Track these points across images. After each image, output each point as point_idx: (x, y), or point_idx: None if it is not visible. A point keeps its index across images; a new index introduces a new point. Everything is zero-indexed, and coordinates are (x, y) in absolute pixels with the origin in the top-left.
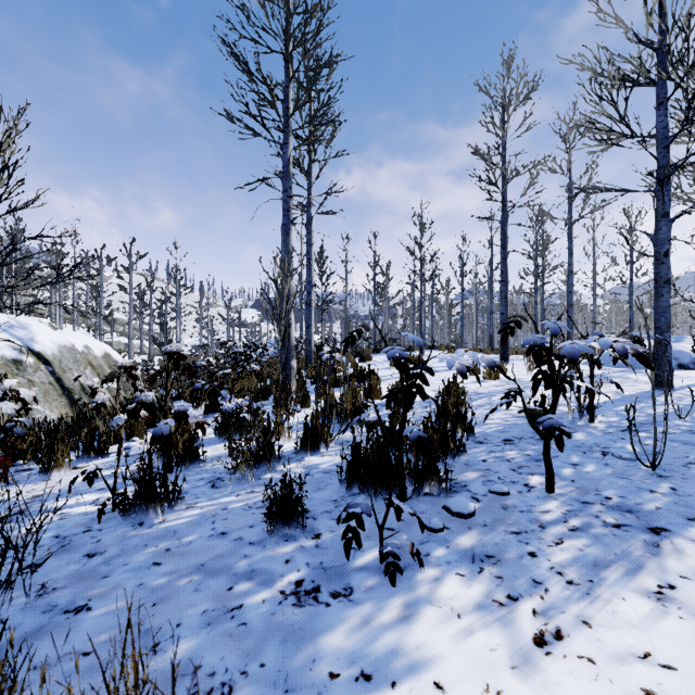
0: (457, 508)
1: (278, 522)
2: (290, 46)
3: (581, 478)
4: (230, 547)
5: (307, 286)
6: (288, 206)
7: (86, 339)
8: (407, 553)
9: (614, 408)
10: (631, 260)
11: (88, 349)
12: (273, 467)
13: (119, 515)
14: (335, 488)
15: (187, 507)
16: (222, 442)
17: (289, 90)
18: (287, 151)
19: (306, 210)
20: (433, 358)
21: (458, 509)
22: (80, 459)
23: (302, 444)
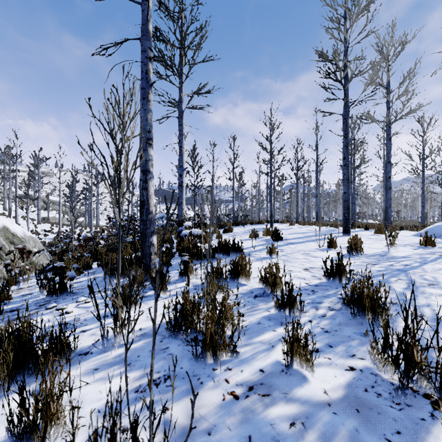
0: None
1: None
2: None
3: None
4: None
5: (179, 169)
6: (146, 68)
7: None
8: None
9: None
10: (423, 156)
11: None
12: None
13: None
14: None
15: None
16: None
17: None
18: (145, 8)
19: (178, 105)
20: (283, 230)
21: None
22: None
23: None
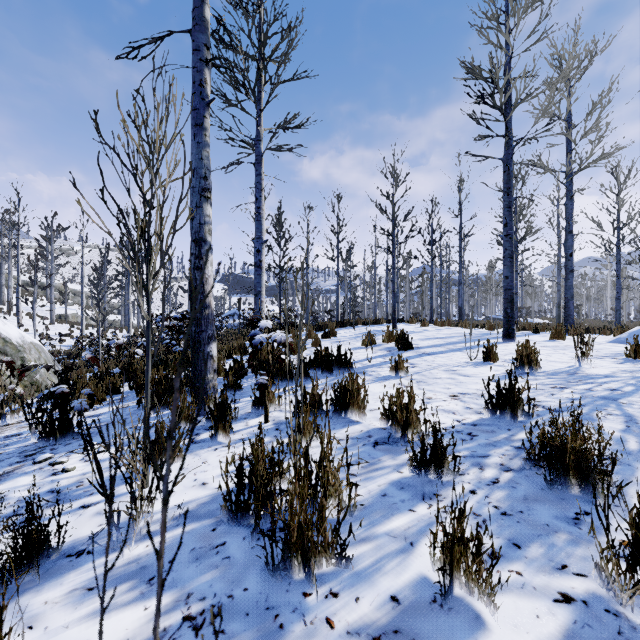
0: None
1: None
2: None
3: None
4: None
5: (256, 242)
6: (201, 77)
7: None
8: None
9: None
10: (618, 224)
11: None
12: None
13: None
14: None
15: None
16: None
17: None
18: None
19: (255, 145)
20: (413, 334)
21: None
22: None
23: None
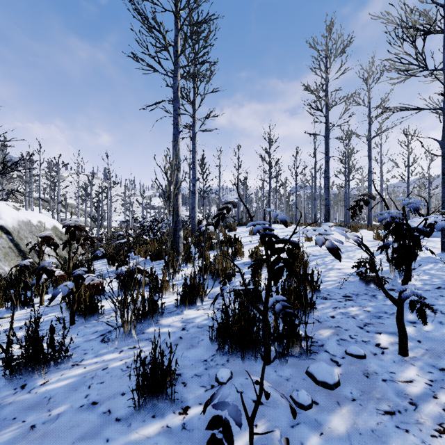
0: (322, 377)
1: (146, 395)
2: (178, 7)
3: (425, 338)
4: (95, 426)
5: (193, 180)
6: (177, 121)
7: (40, 216)
8: (279, 442)
9: (420, 268)
10: (408, 164)
11: (41, 223)
12: (156, 320)
13: (3, 378)
14: (206, 345)
15: (72, 365)
16: (122, 295)
17: (178, 38)
18: (176, 82)
19: (192, 128)
20: (278, 230)
21: (323, 378)
22: (9, 309)
23: (181, 300)
